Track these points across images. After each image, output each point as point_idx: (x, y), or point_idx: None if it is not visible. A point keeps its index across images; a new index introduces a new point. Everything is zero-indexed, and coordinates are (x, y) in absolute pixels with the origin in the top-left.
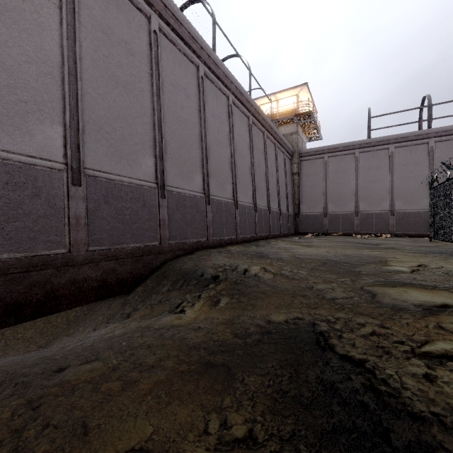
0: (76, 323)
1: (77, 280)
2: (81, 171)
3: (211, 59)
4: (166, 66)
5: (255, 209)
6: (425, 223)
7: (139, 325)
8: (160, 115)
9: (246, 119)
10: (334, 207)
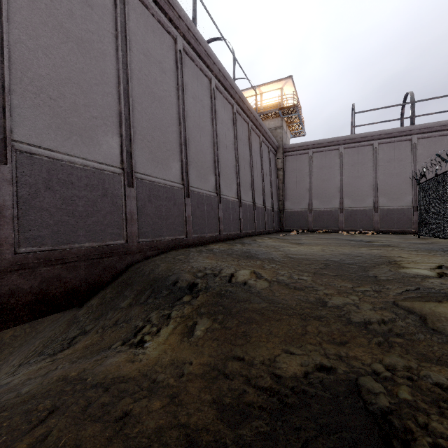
0: (11, 347)
1: None
2: (6, 144)
3: (191, 33)
4: (136, 30)
5: (239, 204)
6: (408, 219)
7: (64, 375)
8: (127, 86)
9: (230, 107)
10: (319, 204)
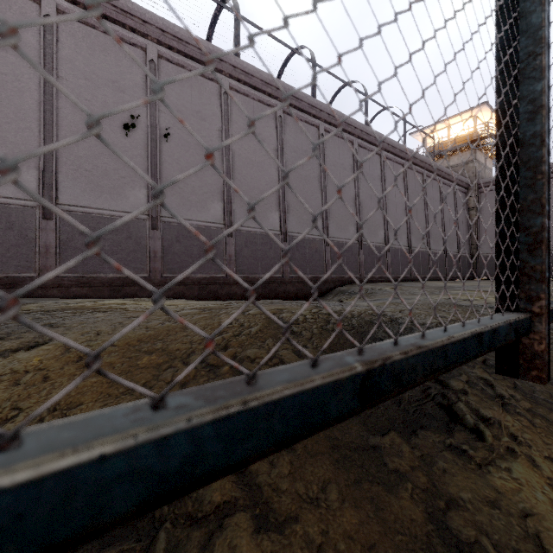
0: None
1: (286, 291)
2: (286, 234)
3: (364, 132)
4: (329, 153)
5: (409, 252)
6: None
7: None
8: (325, 189)
9: (400, 167)
10: None
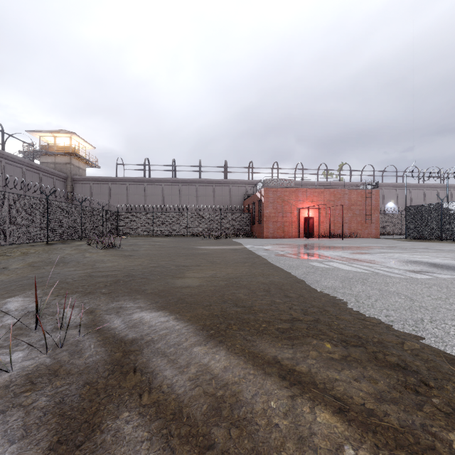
0: None
1: None
2: None
3: None
4: None
5: None
6: None
7: None
8: None
9: None
10: None
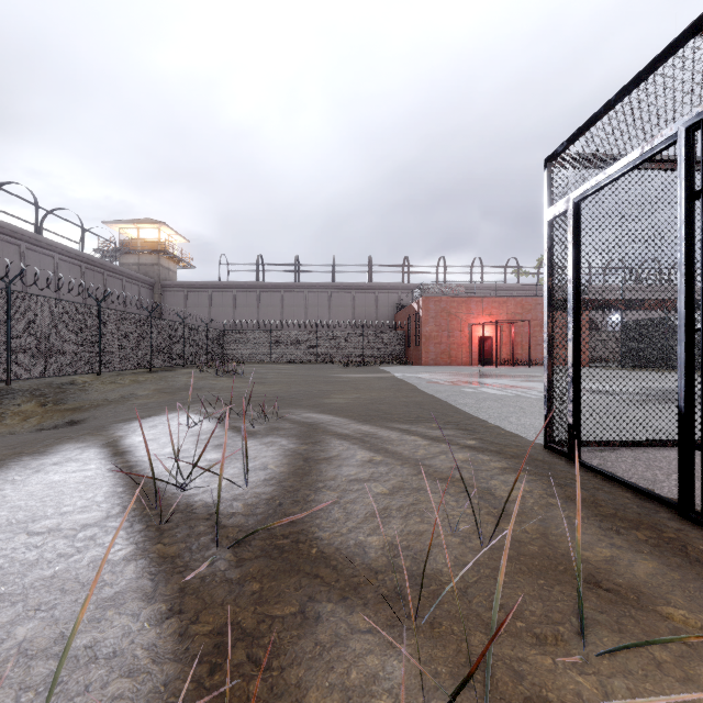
0: None
1: None
2: None
3: (34, 239)
4: None
5: None
6: None
7: None
8: None
9: (78, 268)
10: None
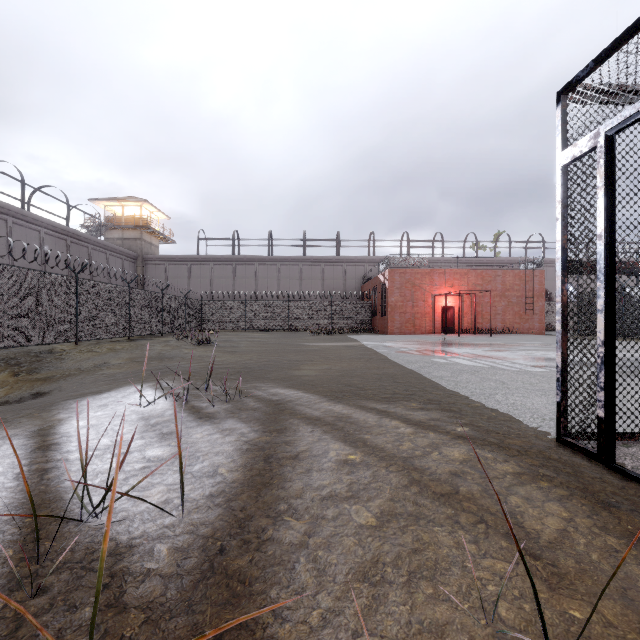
0: None
1: None
2: None
3: (20, 214)
4: None
5: None
6: None
7: None
8: None
9: (64, 242)
10: None
